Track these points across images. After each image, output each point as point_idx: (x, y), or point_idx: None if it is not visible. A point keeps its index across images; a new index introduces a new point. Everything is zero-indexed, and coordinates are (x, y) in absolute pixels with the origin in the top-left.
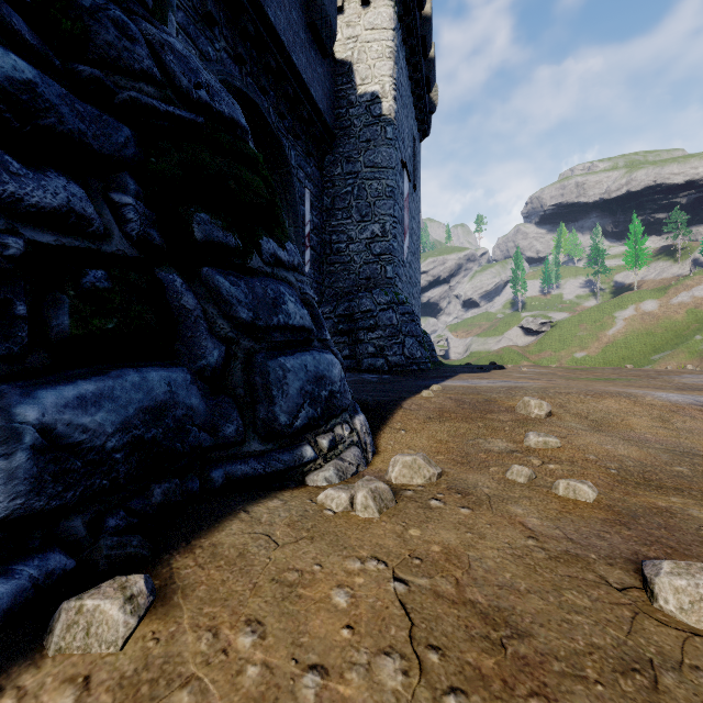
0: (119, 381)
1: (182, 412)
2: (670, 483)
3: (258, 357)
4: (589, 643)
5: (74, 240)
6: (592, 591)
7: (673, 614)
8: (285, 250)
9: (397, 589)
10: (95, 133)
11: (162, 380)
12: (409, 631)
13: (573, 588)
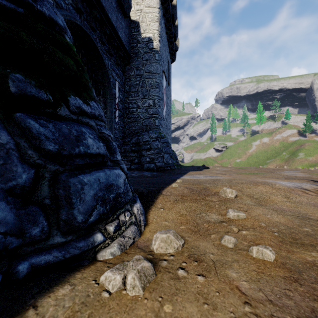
0: None
1: None
2: (306, 241)
3: (62, 176)
4: None
5: None
6: None
7: None
8: (88, 106)
9: None
10: None
11: None
12: None
13: None
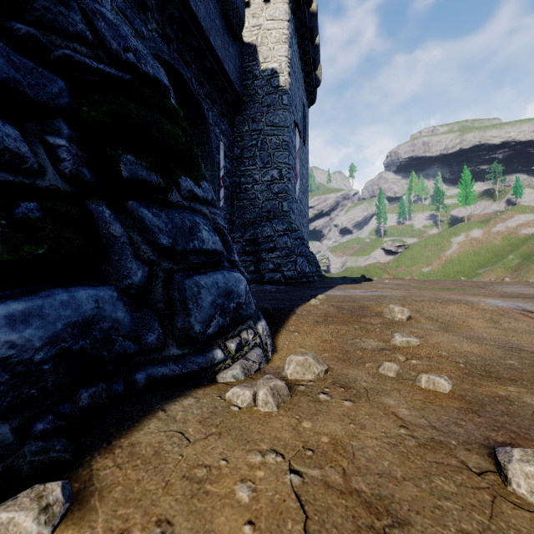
0: (48, 300)
1: (109, 325)
2: (506, 375)
3: (177, 276)
4: (459, 529)
5: (8, 175)
6: (456, 476)
7: (525, 497)
8: (200, 188)
9: (292, 481)
10: (30, 82)
11: (89, 298)
12: (303, 524)
13: (441, 473)
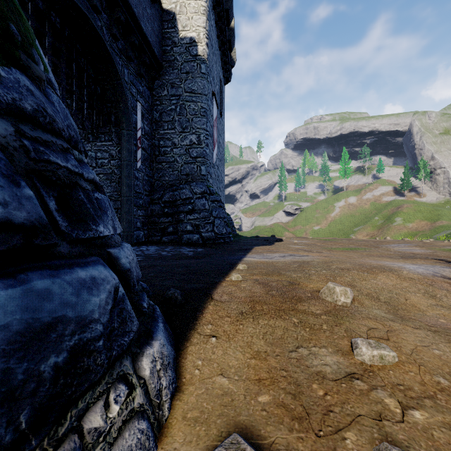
0: None
1: None
2: None
3: None
4: None
5: None
6: None
7: None
8: None
9: None
10: None
11: None
12: None
13: None
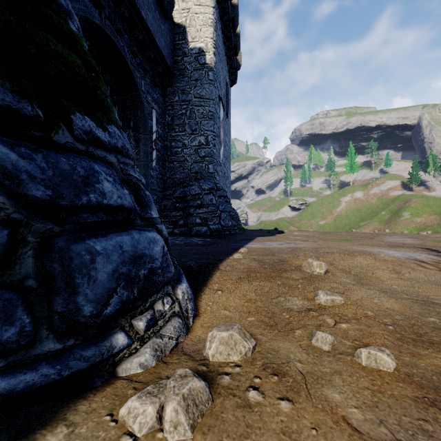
0: None
1: None
2: (436, 337)
3: (58, 241)
4: None
5: None
6: None
7: None
8: (106, 132)
9: None
10: None
11: None
12: None
13: None
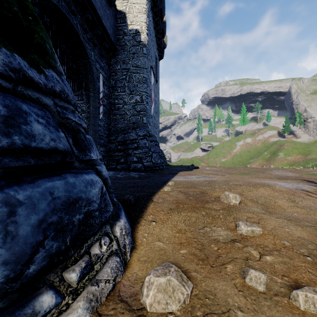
0: None
1: None
2: None
3: None
4: None
5: None
6: None
7: None
8: (41, 74)
9: None
10: None
11: None
12: None
13: None
